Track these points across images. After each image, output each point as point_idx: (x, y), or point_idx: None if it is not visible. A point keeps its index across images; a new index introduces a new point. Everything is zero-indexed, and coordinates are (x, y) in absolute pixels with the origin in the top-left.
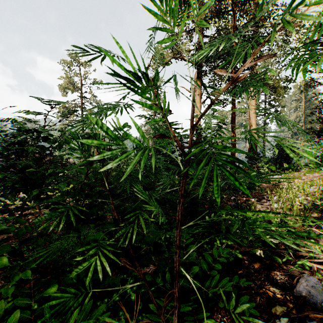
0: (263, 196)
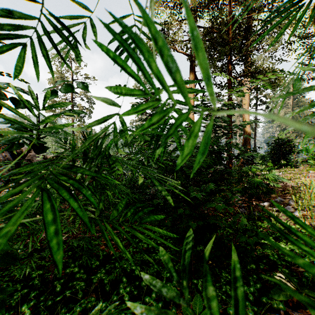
0: (275, 199)
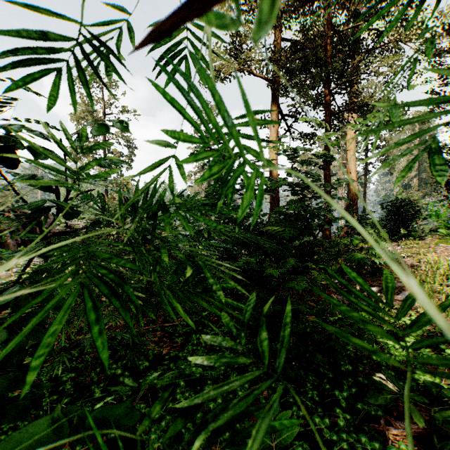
0: None
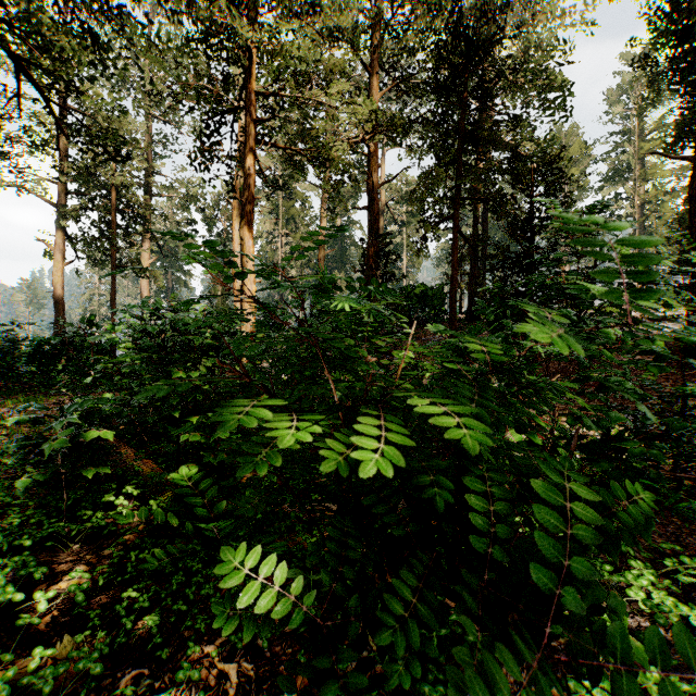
0: None
